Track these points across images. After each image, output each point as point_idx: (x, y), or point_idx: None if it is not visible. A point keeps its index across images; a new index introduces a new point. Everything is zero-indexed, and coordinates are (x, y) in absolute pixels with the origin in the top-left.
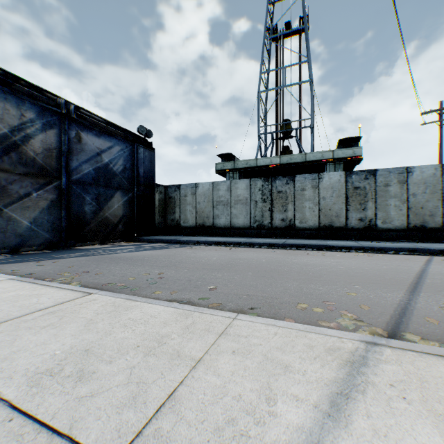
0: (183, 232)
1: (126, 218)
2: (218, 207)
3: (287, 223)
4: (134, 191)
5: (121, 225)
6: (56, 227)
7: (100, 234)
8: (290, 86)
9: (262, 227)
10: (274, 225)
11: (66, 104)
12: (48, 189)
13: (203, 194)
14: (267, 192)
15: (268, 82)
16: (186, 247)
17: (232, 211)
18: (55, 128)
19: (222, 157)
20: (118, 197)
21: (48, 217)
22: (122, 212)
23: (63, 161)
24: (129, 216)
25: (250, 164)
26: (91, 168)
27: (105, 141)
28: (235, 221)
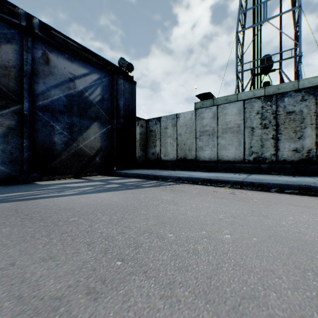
0: (163, 166)
1: (104, 150)
2: (201, 137)
3: (303, 155)
4: (113, 123)
5: (99, 157)
6: (15, 159)
7: (74, 167)
8: (272, 18)
9: (261, 161)
10: (280, 157)
11: (27, 17)
12: (3, 113)
13: (185, 125)
14: (269, 115)
15: (244, 26)
16: (164, 186)
17: (218, 142)
18: (14, 44)
19: (200, 97)
20: (95, 128)
21: (3, 146)
22: (99, 144)
23: (25, 83)
24: (107, 149)
25: (230, 100)
26: (61, 95)
27: (80, 67)
28: (223, 153)
